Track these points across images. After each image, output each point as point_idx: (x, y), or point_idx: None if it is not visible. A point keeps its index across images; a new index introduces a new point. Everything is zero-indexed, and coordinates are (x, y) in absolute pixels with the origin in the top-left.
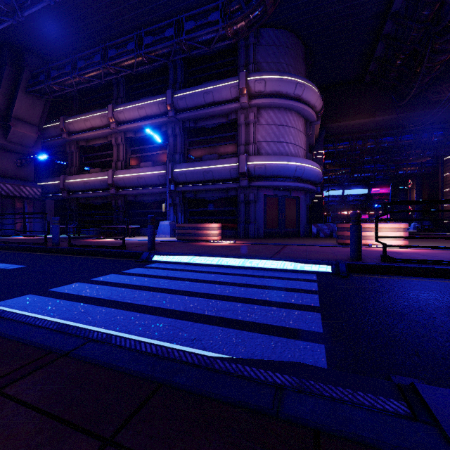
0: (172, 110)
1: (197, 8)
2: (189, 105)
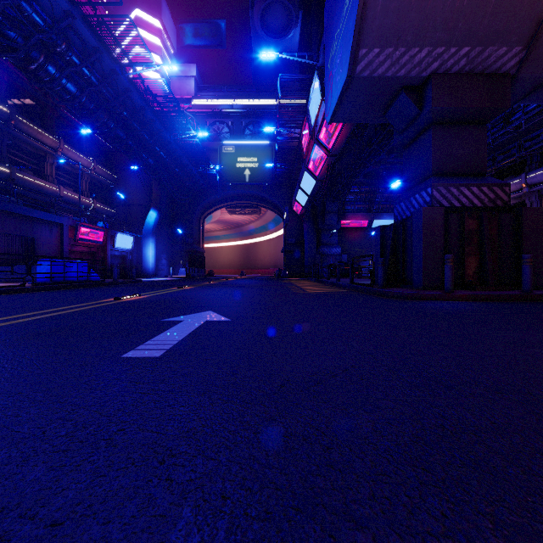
0: (526, 187)
1: (539, 120)
2: (540, 181)
